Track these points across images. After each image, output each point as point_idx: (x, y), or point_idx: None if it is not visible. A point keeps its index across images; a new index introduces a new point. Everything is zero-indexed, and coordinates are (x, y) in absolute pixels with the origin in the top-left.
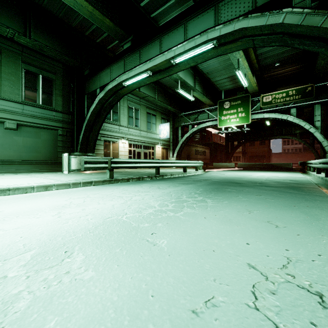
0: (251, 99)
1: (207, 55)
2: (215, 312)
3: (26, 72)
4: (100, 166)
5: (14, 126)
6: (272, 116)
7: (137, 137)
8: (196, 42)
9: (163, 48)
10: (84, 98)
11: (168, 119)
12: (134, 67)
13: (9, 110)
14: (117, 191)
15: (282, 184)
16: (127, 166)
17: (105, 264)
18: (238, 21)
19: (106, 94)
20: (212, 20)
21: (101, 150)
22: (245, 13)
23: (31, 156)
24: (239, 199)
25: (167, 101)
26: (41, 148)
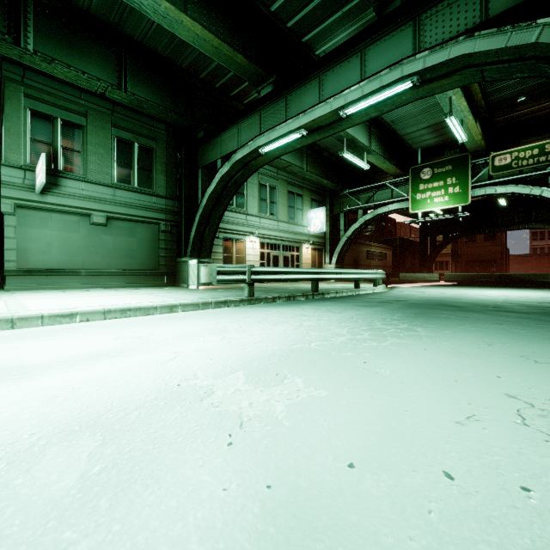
0: (471, 161)
1: (399, 99)
2: (481, 424)
3: (118, 141)
4: (236, 278)
5: (103, 221)
6: (512, 190)
7: (273, 232)
8: (383, 81)
9: (324, 92)
10: (197, 175)
11: (322, 200)
12: (278, 125)
13: (97, 197)
14: (272, 314)
15: (534, 308)
16: (272, 278)
17: (332, 386)
18: (456, 44)
19: (233, 167)
20: (410, 43)
21: (219, 254)
22: (468, 29)
23: (124, 263)
24: (466, 328)
25: (322, 172)
26: (137, 251)
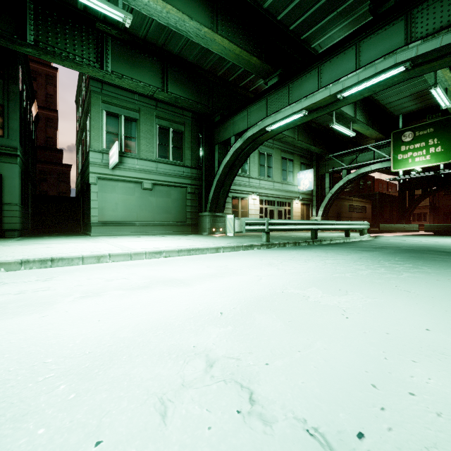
0: None
1: (391, 80)
2: None
3: (159, 128)
4: (258, 228)
5: (150, 186)
6: None
7: (270, 191)
8: (377, 68)
9: (323, 79)
10: (214, 149)
11: (309, 163)
12: (283, 108)
13: (146, 170)
14: (295, 255)
15: None
16: (283, 228)
17: (383, 297)
18: (448, 33)
19: (244, 143)
20: (402, 34)
21: (229, 209)
22: None
23: (163, 217)
24: None
25: (310, 140)
26: (171, 208)
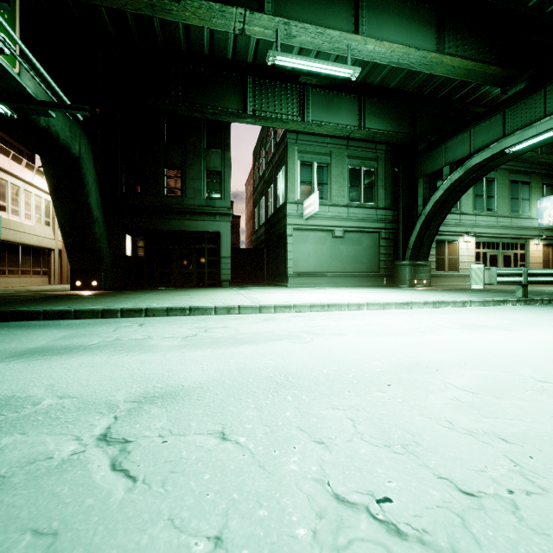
0: None
1: None
2: None
3: (350, 168)
4: (513, 280)
5: (341, 234)
6: None
7: (491, 229)
8: None
9: None
10: (416, 184)
11: None
12: (537, 121)
13: (337, 216)
14: None
15: None
16: (548, 280)
17: None
18: None
19: (466, 172)
20: None
21: (431, 256)
22: None
23: (353, 267)
24: None
25: None
26: (362, 257)
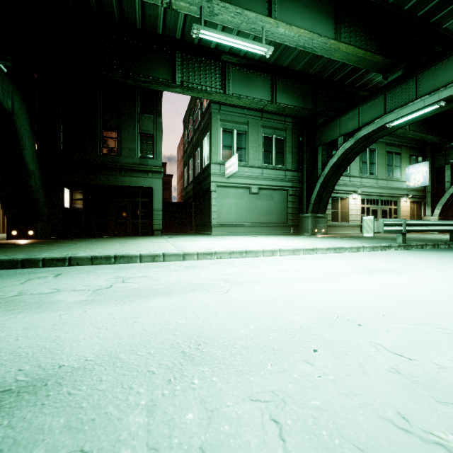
0: None
1: None
2: None
3: (264, 136)
4: (395, 229)
5: (256, 191)
6: None
7: (373, 189)
8: None
9: None
10: (317, 151)
11: (421, 155)
12: (411, 102)
13: (253, 176)
14: None
15: None
16: (421, 229)
17: None
18: None
19: (356, 142)
20: None
21: (328, 210)
22: None
23: (267, 218)
24: None
25: (425, 128)
26: (274, 210)
